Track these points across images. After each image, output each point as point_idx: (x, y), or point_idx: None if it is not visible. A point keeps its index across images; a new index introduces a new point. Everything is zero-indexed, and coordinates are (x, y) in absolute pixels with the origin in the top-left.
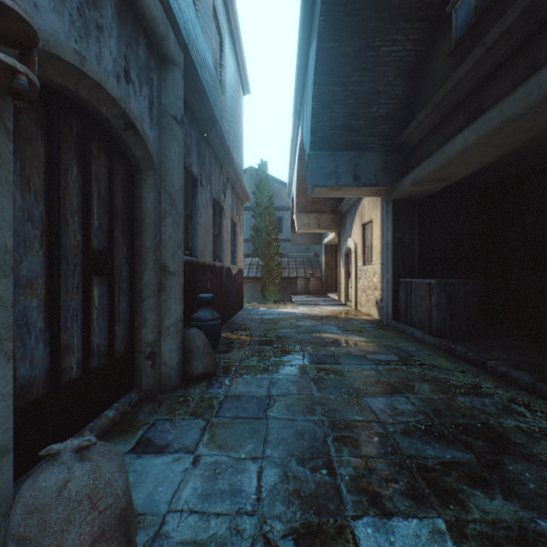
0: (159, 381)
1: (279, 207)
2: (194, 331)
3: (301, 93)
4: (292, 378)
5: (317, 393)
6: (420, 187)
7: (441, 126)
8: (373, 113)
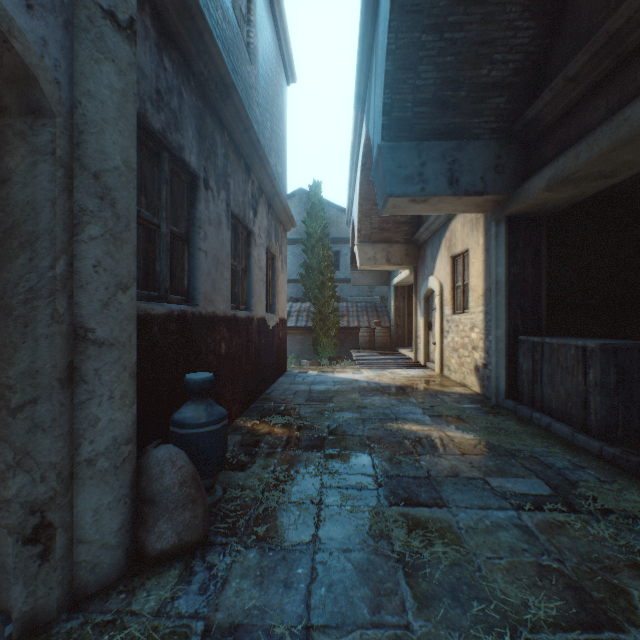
0: (64, 585)
1: (335, 239)
2: (164, 453)
3: (366, 68)
4: (358, 553)
5: (417, 622)
6: (560, 192)
7: (614, 77)
8: (481, 77)
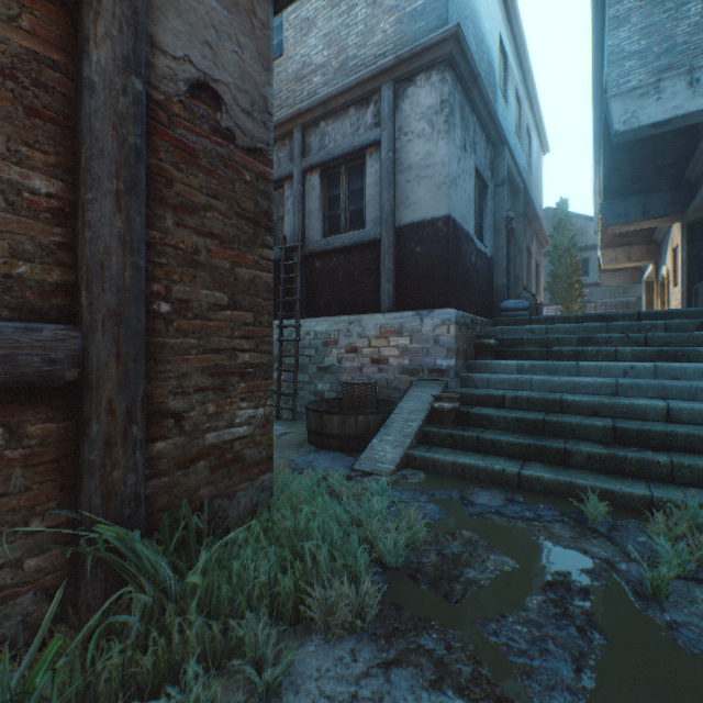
0: None
1: (583, 247)
2: None
3: (598, 151)
4: None
5: None
6: (702, 212)
7: None
8: (657, 164)
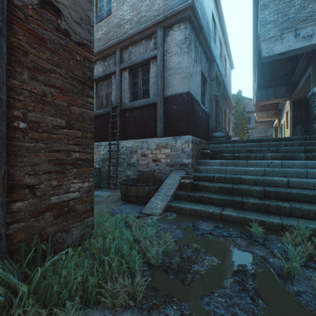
0: None
1: (248, 112)
2: None
3: (255, 68)
4: None
5: None
6: (299, 96)
7: (300, 77)
8: (280, 74)
